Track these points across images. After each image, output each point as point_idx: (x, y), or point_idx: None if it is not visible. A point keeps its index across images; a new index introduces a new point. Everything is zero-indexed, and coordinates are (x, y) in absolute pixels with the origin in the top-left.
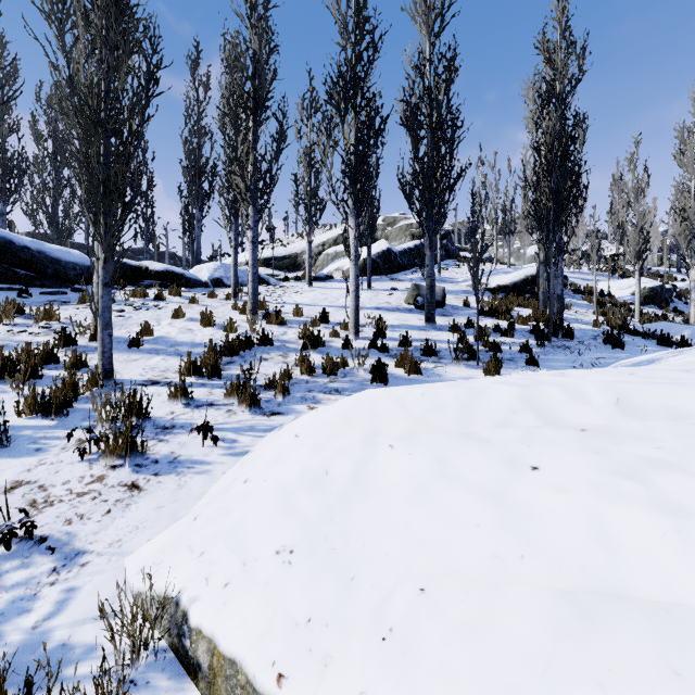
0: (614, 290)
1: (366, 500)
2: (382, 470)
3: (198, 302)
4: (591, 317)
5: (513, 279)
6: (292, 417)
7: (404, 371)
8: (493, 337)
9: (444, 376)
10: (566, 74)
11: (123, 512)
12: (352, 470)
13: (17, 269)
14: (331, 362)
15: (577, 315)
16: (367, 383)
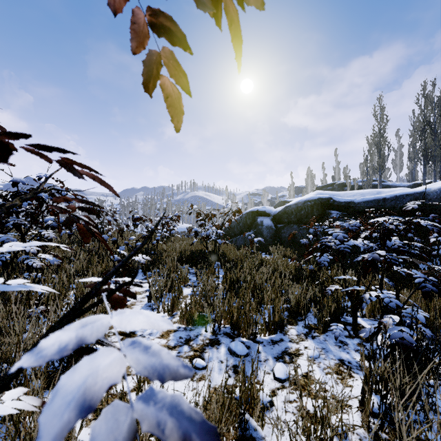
0: None
1: None
2: None
3: None
4: None
5: None
6: None
7: None
8: None
9: None
10: None
11: None
12: None
13: None
14: None
15: None
16: None
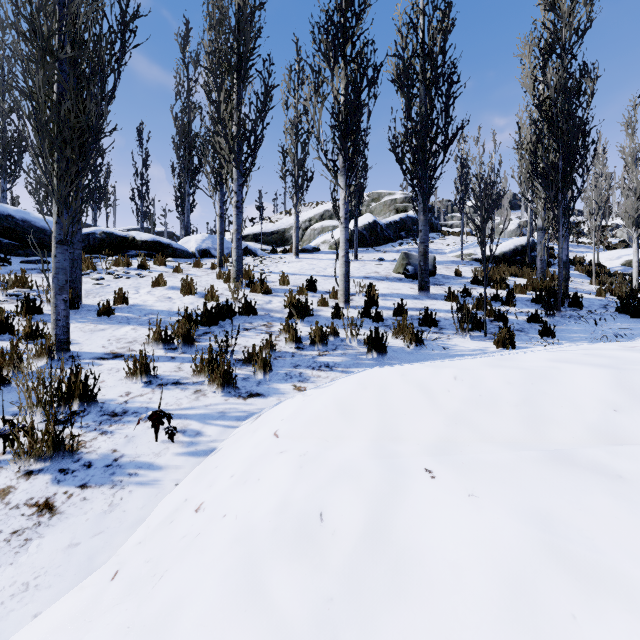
0: (602, 261)
1: (401, 598)
2: (423, 527)
3: (182, 271)
4: (589, 287)
5: (502, 249)
6: (274, 400)
7: (403, 343)
8: (493, 306)
9: (450, 348)
10: (573, 20)
11: (15, 554)
12: (365, 518)
13: (1, 238)
14: (320, 332)
15: (574, 284)
16: (362, 357)
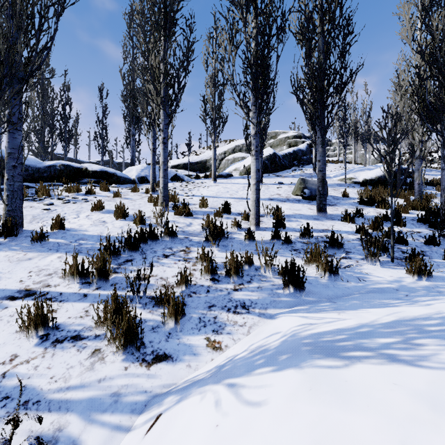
0: None
1: None
2: None
3: (121, 195)
4: None
5: (377, 174)
6: (182, 367)
7: (317, 273)
8: (385, 226)
9: (365, 279)
10: None
11: None
12: None
13: None
14: (235, 264)
15: None
16: (279, 292)
